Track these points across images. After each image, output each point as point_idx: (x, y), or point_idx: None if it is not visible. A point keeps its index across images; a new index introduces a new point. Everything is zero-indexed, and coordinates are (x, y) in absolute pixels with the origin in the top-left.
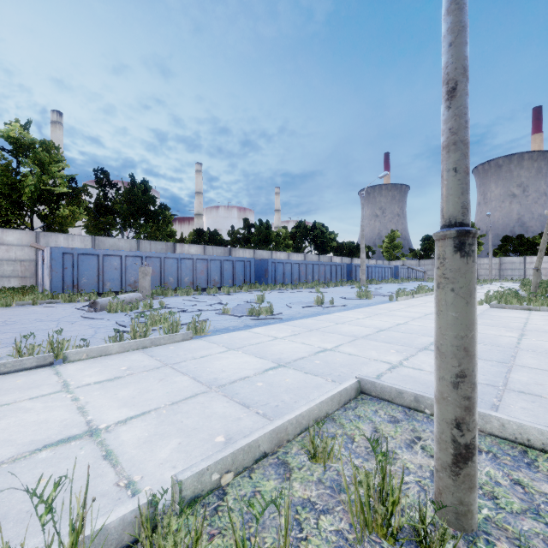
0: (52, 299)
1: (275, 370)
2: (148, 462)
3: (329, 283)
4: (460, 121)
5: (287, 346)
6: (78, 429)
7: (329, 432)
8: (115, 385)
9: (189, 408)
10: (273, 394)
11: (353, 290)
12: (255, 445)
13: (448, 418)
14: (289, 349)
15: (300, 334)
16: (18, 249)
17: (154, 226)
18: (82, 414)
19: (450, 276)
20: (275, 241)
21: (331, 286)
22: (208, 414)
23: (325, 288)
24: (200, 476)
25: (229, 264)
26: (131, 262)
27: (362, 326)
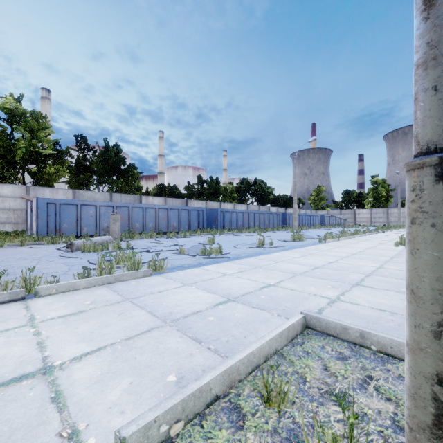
0: (38, 241)
1: (225, 304)
2: (96, 406)
3: (267, 229)
4: (441, 32)
5: (235, 282)
6: (33, 366)
7: (280, 371)
8: (77, 319)
9: (144, 343)
10: (224, 328)
11: (287, 234)
12: (207, 389)
13: (427, 372)
14: (237, 285)
15: (245, 271)
16: (11, 200)
17: (124, 182)
18: (40, 350)
19: (430, 210)
20: (223, 194)
21: (269, 231)
22: (161, 350)
23: (265, 233)
24: (147, 430)
25: (185, 212)
26: (104, 211)
27: (299, 264)
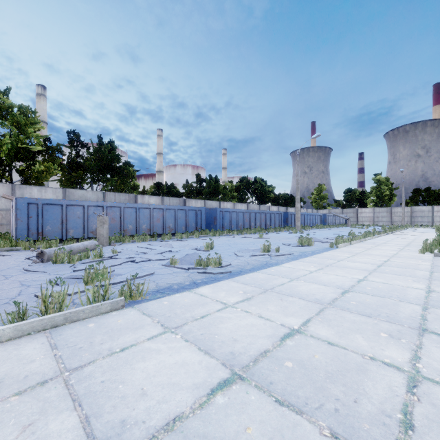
0: (16, 246)
1: (226, 391)
2: None
3: (269, 229)
4: None
5: (240, 322)
6: None
7: None
8: None
9: None
10: None
11: (291, 236)
12: None
13: None
14: (244, 331)
15: (253, 298)
16: None
17: (119, 180)
18: None
19: None
20: (222, 193)
21: (271, 231)
22: None
23: (267, 234)
24: None
25: (182, 212)
26: (93, 211)
27: (321, 284)
